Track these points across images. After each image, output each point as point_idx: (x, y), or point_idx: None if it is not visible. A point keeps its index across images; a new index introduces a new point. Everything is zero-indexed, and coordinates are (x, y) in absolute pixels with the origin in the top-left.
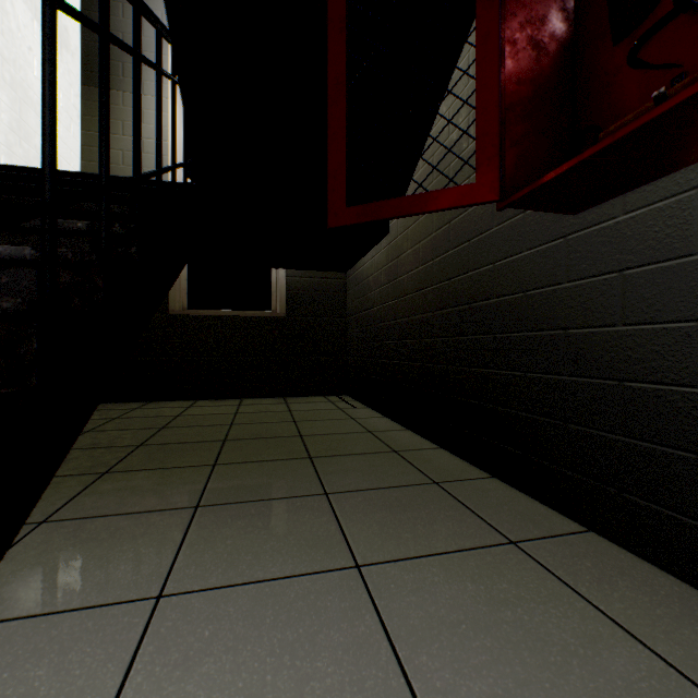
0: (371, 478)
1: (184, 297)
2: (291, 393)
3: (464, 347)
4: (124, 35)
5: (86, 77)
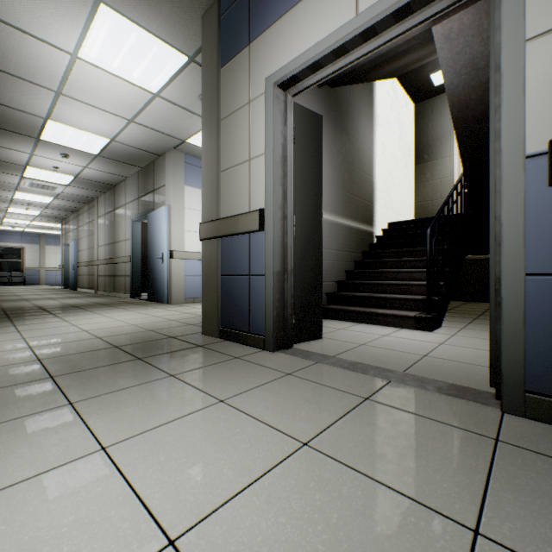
0: None
1: None
2: None
3: None
4: (431, 136)
5: (415, 162)
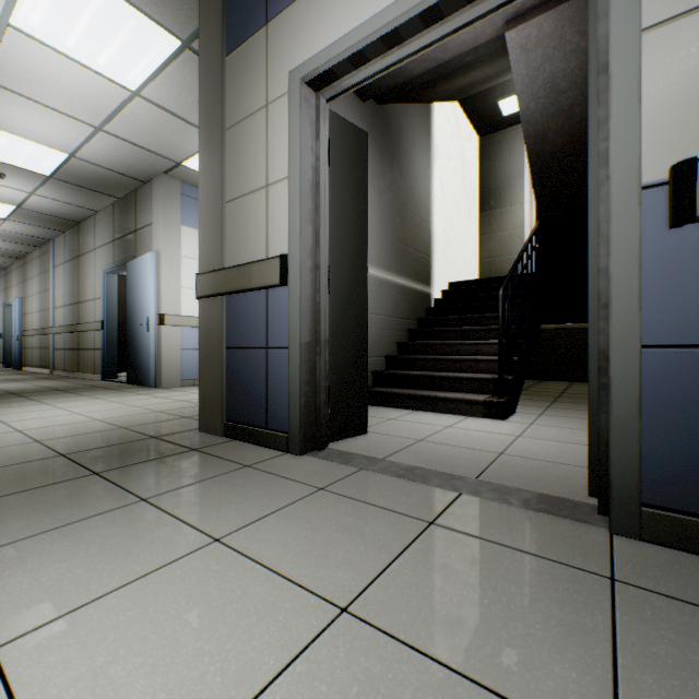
0: None
1: None
2: None
3: None
4: (499, 177)
5: (481, 208)
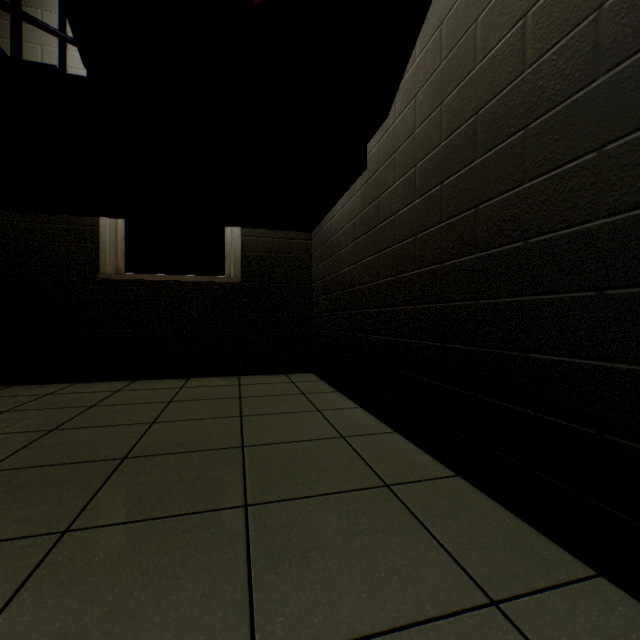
0: (355, 582)
1: (121, 258)
2: (247, 370)
3: (510, 316)
4: None
5: None
